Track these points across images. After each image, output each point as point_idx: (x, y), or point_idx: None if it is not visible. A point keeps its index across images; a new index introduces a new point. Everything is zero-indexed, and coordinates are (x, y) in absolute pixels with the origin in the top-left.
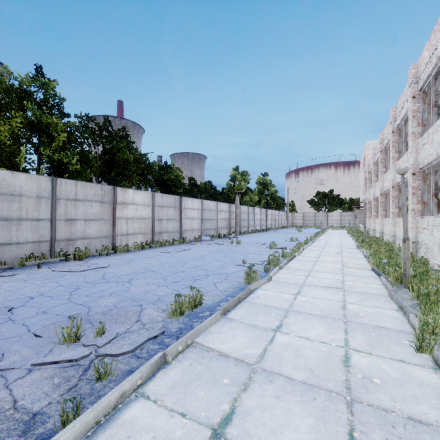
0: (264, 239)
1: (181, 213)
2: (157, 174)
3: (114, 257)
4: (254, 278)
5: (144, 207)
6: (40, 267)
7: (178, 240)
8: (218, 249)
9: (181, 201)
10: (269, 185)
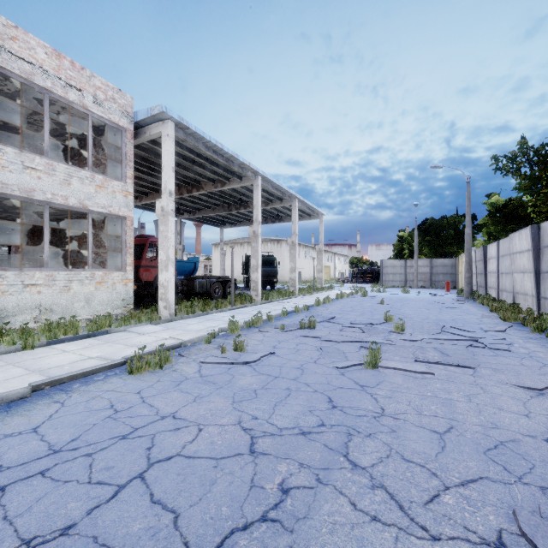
0: None
1: None
2: None
3: None
4: None
5: None
6: None
7: None
8: None
9: None
10: None
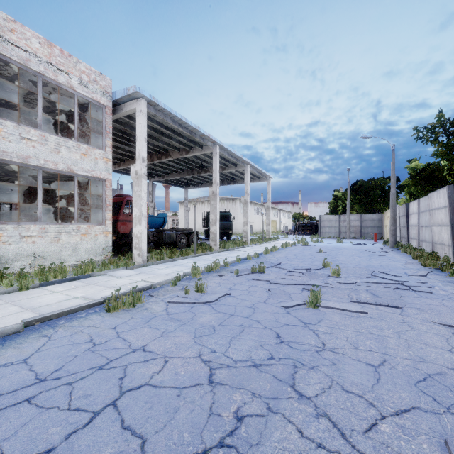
0: None
1: None
2: None
3: None
4: None
5: None
6: None
7: None
8: None
9: None
10: None
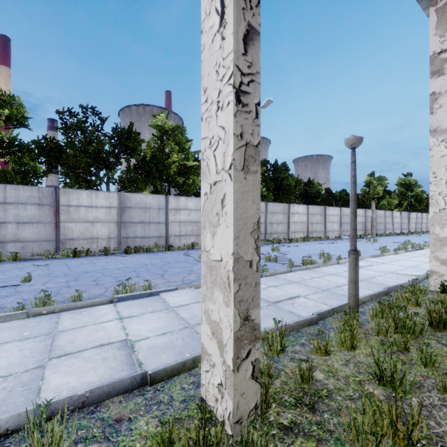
0: (401, 240)
1: (325, 218)
2: (300, 189)
3: (293, 244)
4: (386, 252)
5: (303, 215)
6: (267, 245)
7: (324, 237)
8: (359, 244)
9: (325, 210)
10: (414, 185)
